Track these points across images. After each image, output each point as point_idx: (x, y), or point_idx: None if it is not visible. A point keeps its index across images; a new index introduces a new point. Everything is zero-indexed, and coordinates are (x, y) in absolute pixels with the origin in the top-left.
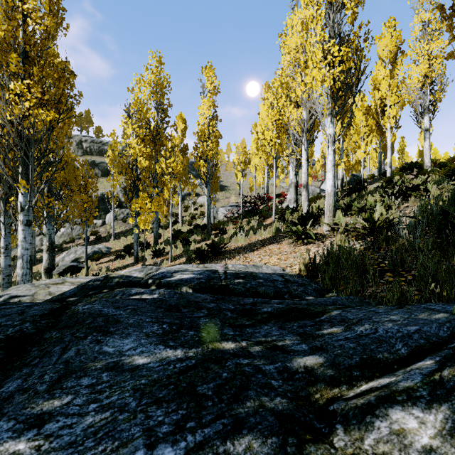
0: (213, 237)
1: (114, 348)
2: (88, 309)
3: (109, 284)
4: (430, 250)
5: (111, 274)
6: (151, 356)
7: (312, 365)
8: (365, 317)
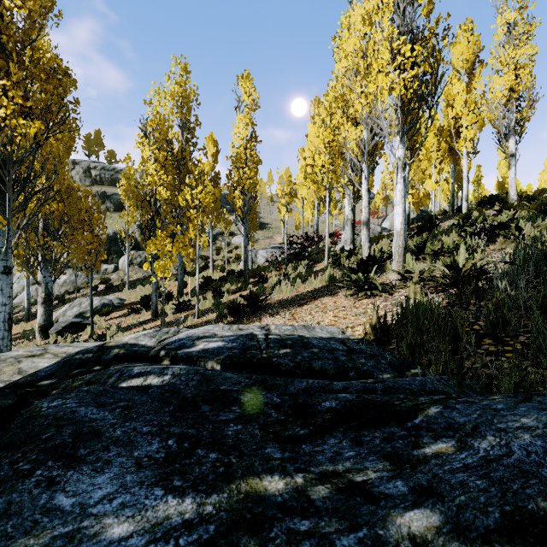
0: (251, 286)
1: (74, 498)
2: (55, 409)
3: (104, 357)
4: (541, 308)
5: (110, 341)
6: (138, 517)
7: (422, 531)
8: (481, 420)
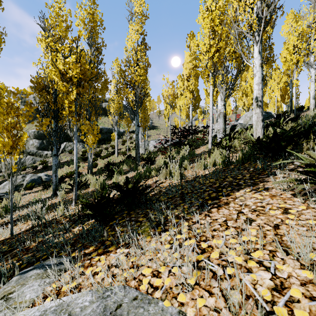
0: (141, 167)
1: None
2: None
3: None
4: None
5: None
6: None
7: None
8: None
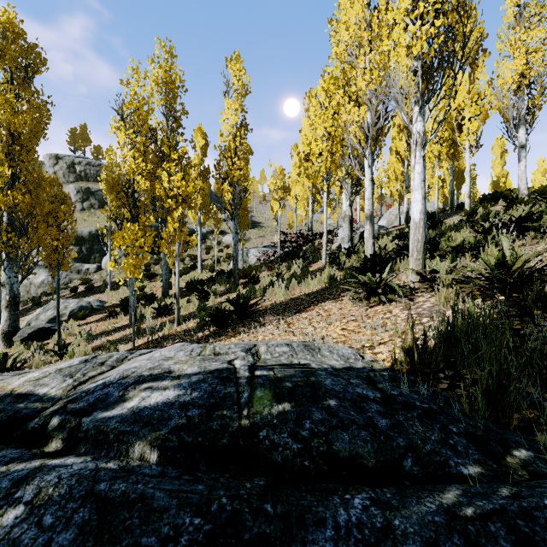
0: (241, 287)
1: None
2: None
3: None
4: None
5: None
6: None
7: None
8: None
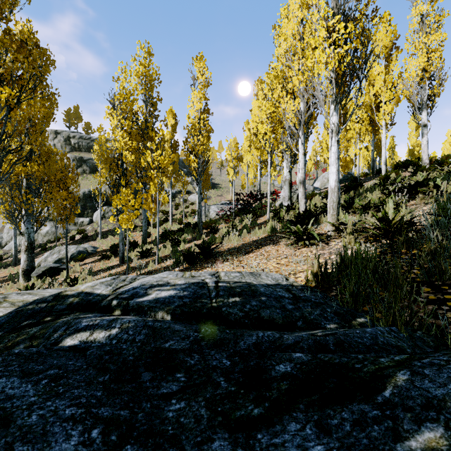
0: (204, 236)
1: None
2: None
3: (57, 306)
4: None
5: (66, 290)
6: None
7: None
8: None
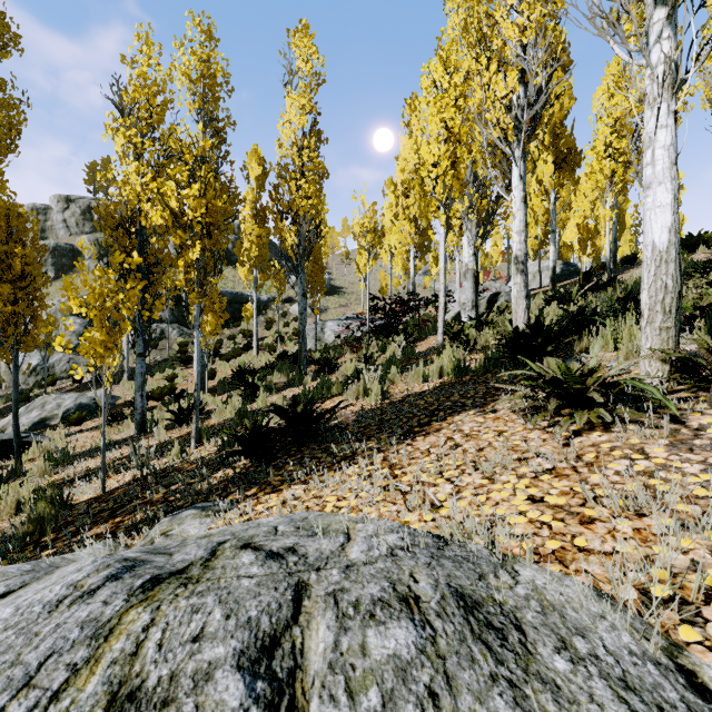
0: (310, 378)
1: None
2: None
3: None
4: None
5: None
6: None
7: None
8: None
